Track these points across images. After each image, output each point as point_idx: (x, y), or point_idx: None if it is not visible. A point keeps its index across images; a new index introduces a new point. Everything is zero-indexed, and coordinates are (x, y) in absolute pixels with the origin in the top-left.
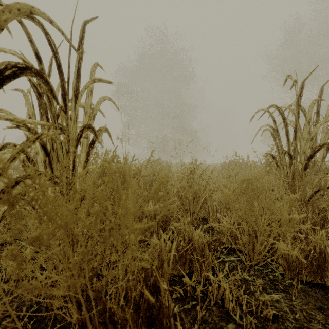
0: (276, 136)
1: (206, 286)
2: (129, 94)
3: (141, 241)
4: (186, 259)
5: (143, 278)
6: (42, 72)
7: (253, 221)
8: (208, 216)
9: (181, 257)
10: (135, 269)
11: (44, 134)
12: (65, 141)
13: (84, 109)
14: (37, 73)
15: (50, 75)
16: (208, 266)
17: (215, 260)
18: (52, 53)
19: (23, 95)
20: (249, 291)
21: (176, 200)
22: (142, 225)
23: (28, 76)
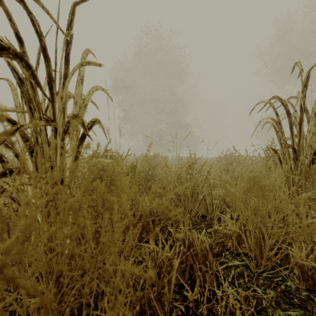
0: (279, 130)
1: (210, 299)
2: (125, 90)
3: (136, 241)
4: (187, 265)
5: (137, 312)
6: (24, 55)
7: (259, 222)
8: (206, 212)
9: (181, 264)
10: (129, 283)
11: (25, 126)
12: (52, 133)
13: (74, 99)
14: (16, 55)
15: (39, 64)
16: (211, 273)
17: (218, 267)
18: (36, 34)
19: (9, 85)
20: (261, 306)
21: (173, 197)
22: (135, 270)
23: (6, 59)
